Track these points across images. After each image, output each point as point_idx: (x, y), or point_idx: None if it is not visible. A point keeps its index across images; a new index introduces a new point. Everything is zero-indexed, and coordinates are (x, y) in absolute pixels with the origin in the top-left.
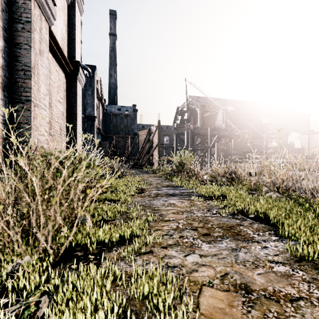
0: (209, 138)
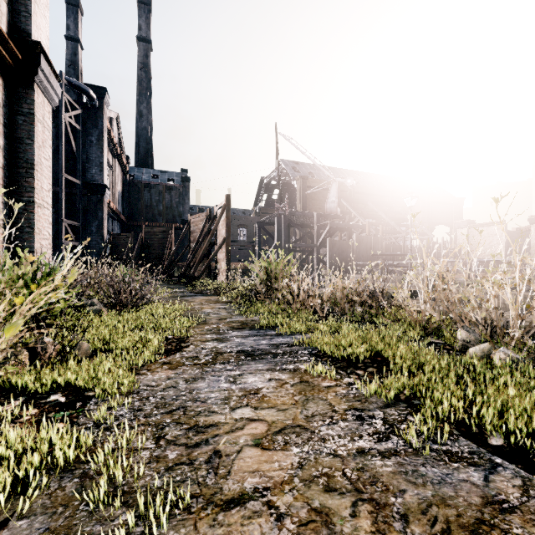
0: (316, 231)
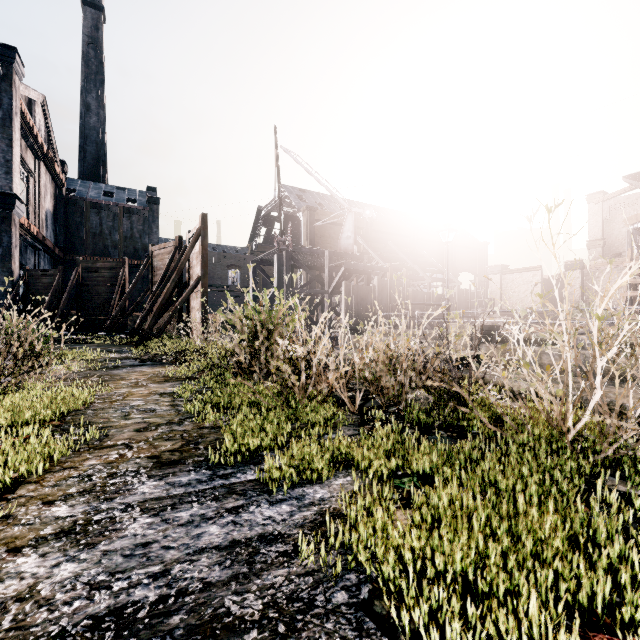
0: (327, 273)
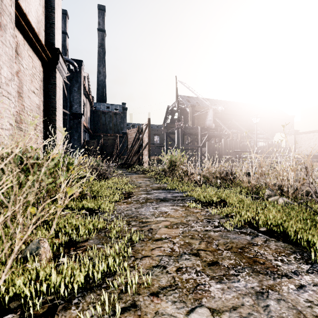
0: (199, 137)
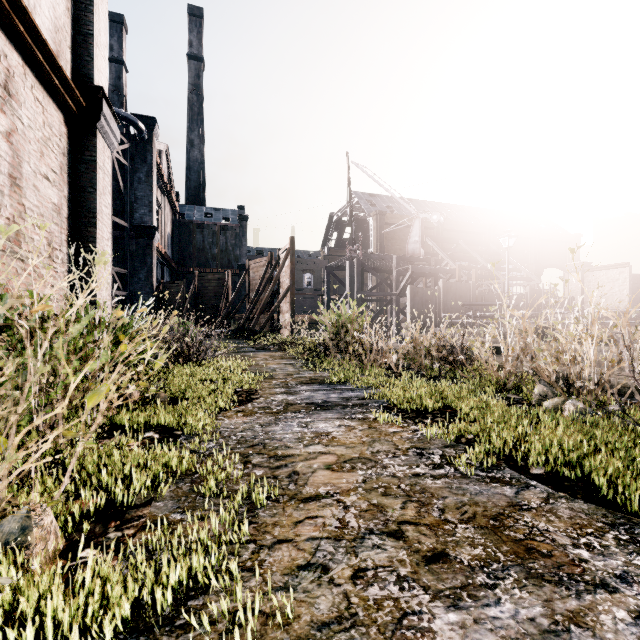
0: (395, 277)
